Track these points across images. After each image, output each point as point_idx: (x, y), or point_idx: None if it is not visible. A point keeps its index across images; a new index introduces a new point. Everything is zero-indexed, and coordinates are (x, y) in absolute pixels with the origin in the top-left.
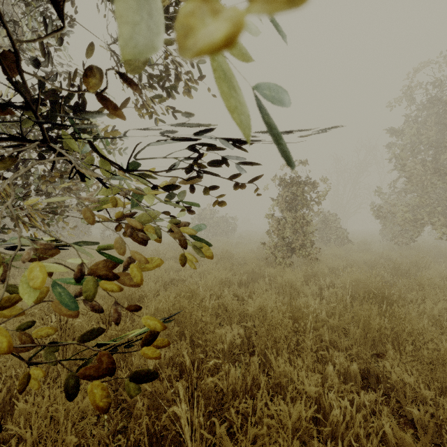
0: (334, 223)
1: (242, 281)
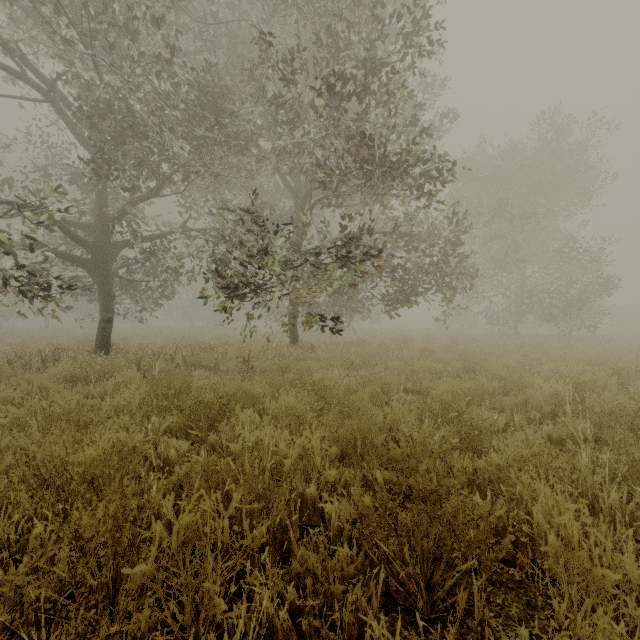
0: None
1: None
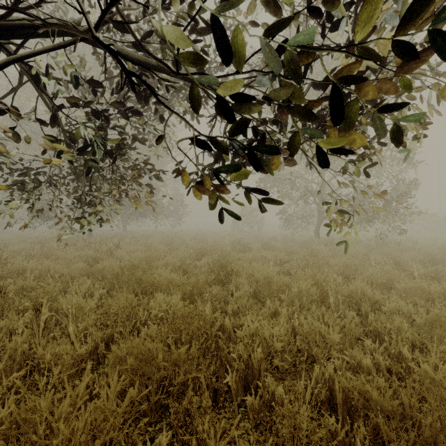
0: None
1: None
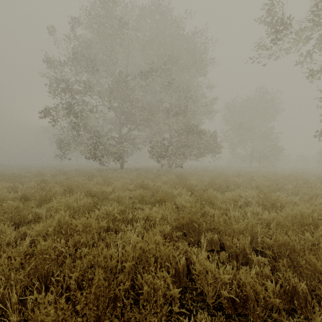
0: None
1: None
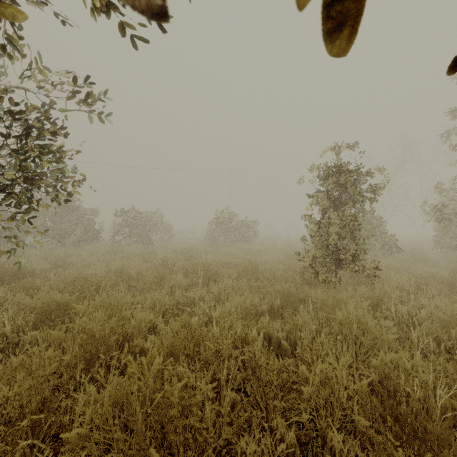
0: (379, 227)
1: (273, 306)
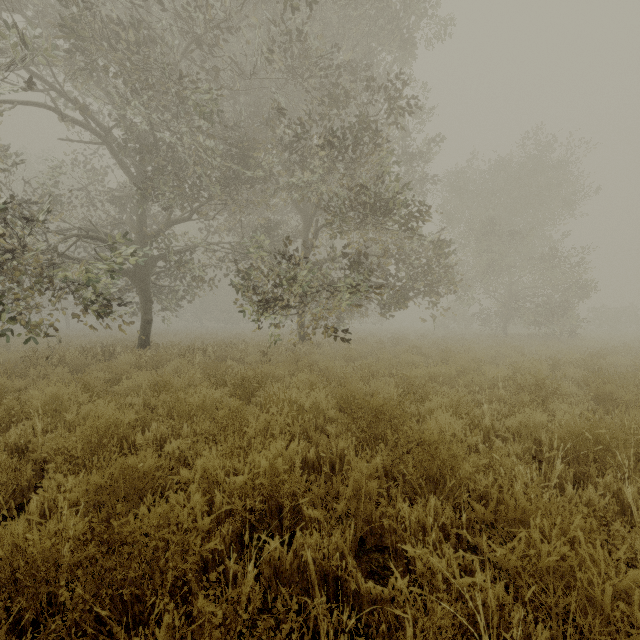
0: None
1: None
